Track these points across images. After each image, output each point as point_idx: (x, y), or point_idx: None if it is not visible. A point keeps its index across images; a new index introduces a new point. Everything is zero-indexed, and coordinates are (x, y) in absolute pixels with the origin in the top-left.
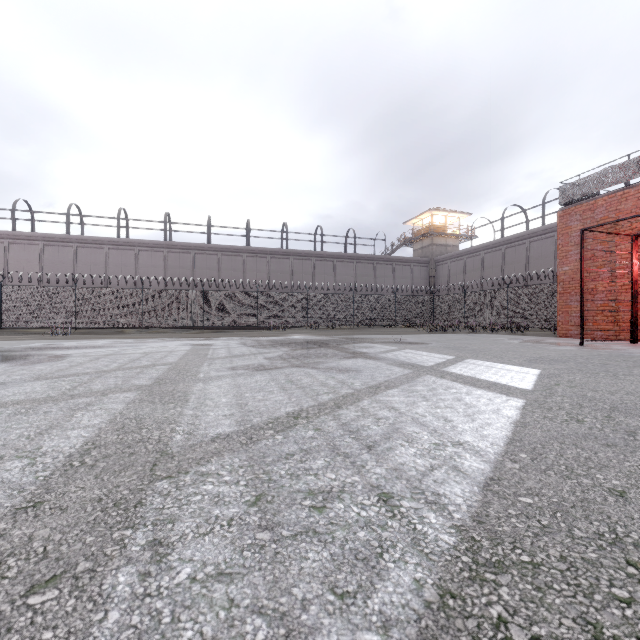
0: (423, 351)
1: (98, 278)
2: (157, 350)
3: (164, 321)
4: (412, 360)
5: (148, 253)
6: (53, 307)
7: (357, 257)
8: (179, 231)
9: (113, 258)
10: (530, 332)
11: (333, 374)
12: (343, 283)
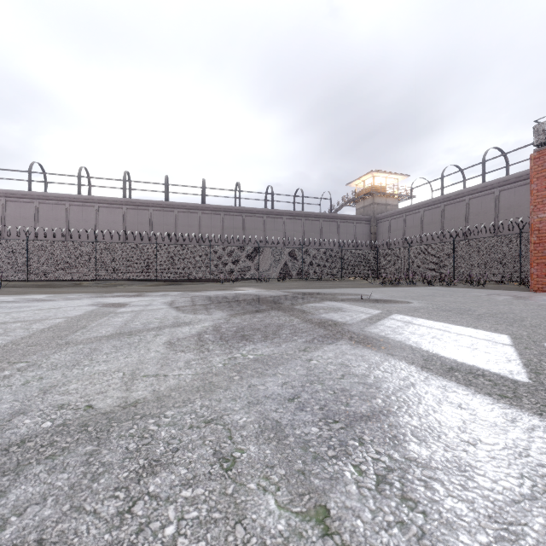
0: (426, 319)
1: (59, 233)
2: (25, 317)
3: (117, 274)
4: (449, 349)
5: (108, 209)
6: (4, 260)
7: (305, 215)
8: (139, 190)
9: (74, 214)
10: (486, 285)
11: (313, 462)
12: (292, 239)
